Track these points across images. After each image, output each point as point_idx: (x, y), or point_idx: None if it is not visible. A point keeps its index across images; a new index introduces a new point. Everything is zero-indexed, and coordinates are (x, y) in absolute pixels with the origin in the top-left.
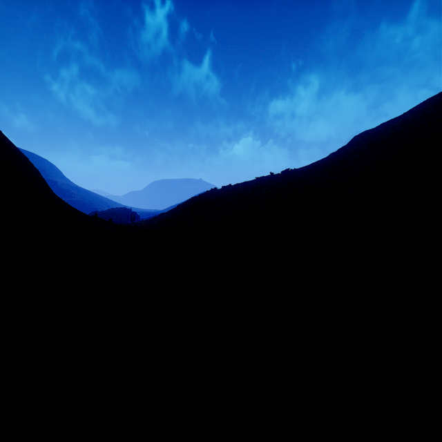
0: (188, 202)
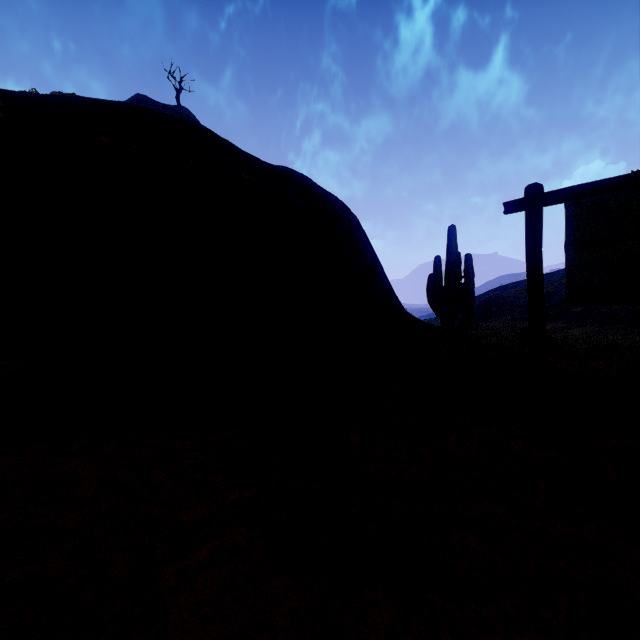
0: (482, 300)
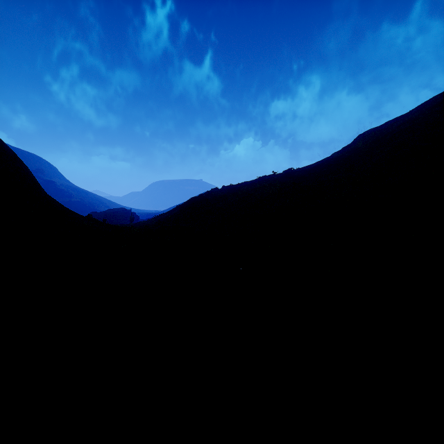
0: (188, 201)
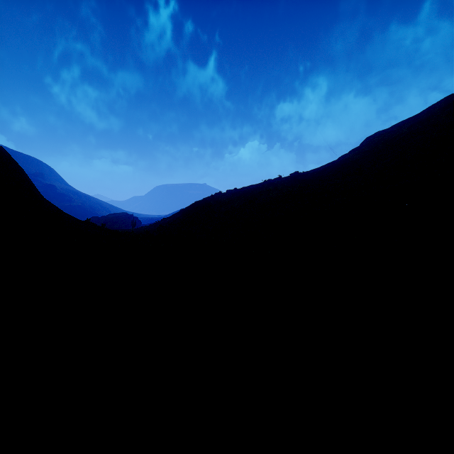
0: (191, 206)
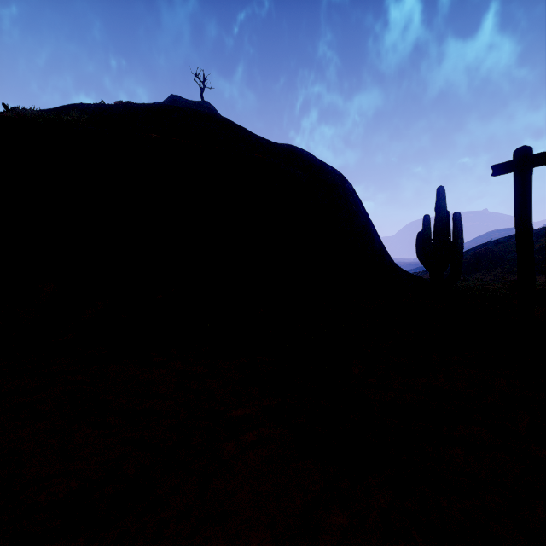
0: (471, 254)
